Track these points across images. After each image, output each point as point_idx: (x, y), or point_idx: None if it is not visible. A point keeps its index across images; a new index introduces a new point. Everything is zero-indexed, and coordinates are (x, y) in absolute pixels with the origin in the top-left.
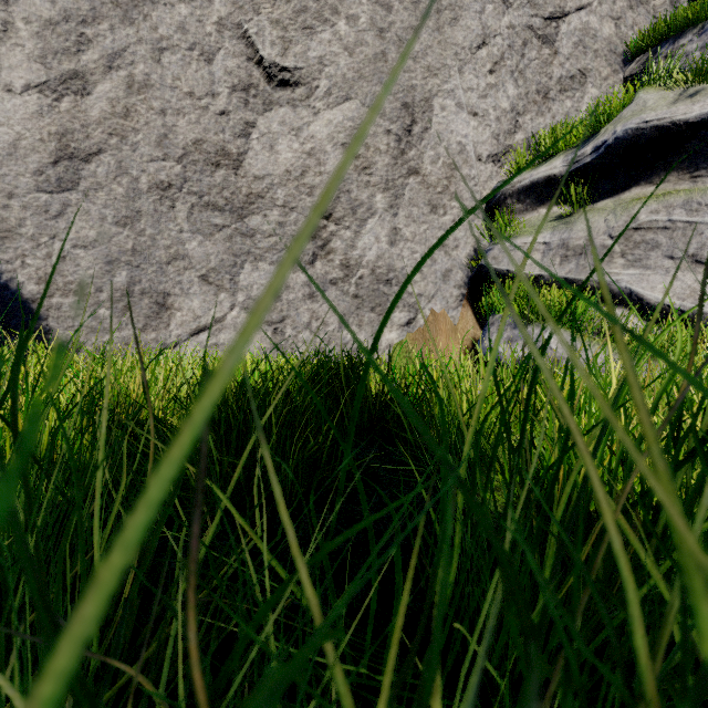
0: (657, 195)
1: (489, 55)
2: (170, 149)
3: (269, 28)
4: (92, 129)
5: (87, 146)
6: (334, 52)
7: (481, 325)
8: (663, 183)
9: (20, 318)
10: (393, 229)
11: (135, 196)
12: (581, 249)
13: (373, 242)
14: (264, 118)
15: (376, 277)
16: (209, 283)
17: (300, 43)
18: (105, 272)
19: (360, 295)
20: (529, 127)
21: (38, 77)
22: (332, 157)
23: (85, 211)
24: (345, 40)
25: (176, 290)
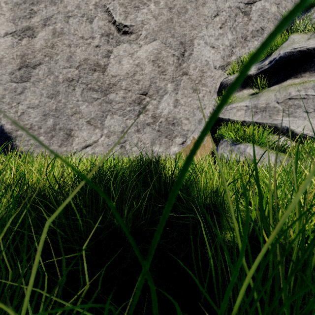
0: (300, 83)
1: (220, 20)
2: (73, 63)
3: (118, 7)
4: (36, 53)
5: (34, 61)
6: (148, 18)
7: (216, 144)
8: (302, 77)
9: (3, 140)
10: (175, 100)
11: (56, 84)
12: (263, 108)
13: (166, 106)
14: (116, 49)
15: (168, 122)
16: (91, 125)
17: (133, 14)
18: (42, 119)
19: (160, 130)
20: (238, 53)
21: (11, 29)
22: (147, 67)
23: (33, 91)
24: (153, 12)
25: (75, 128)
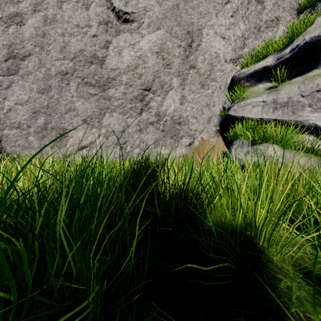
0: None
1: (231, 8)
2: (67, 54)
3: None
4: (25, 43)
5: (23, 52)
6: (152, 4)
7: (227, 145)
8: None
9: None
10: (182, 96)
11: (48, 78)
12: (285, 103)
13: (172, 103)
14: (116, 39)
15: (173, 120)
16: (87, 123)
17: None
18: (32, 117)
19: (165, 130)
20: (250, 45)
21: None
22: (151, 59)
23: (22, 86)
24: None
25: (70, 127)
